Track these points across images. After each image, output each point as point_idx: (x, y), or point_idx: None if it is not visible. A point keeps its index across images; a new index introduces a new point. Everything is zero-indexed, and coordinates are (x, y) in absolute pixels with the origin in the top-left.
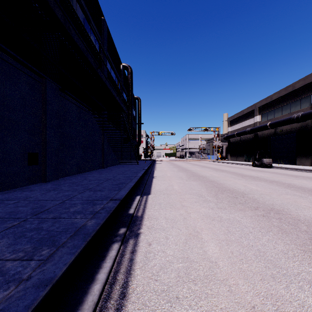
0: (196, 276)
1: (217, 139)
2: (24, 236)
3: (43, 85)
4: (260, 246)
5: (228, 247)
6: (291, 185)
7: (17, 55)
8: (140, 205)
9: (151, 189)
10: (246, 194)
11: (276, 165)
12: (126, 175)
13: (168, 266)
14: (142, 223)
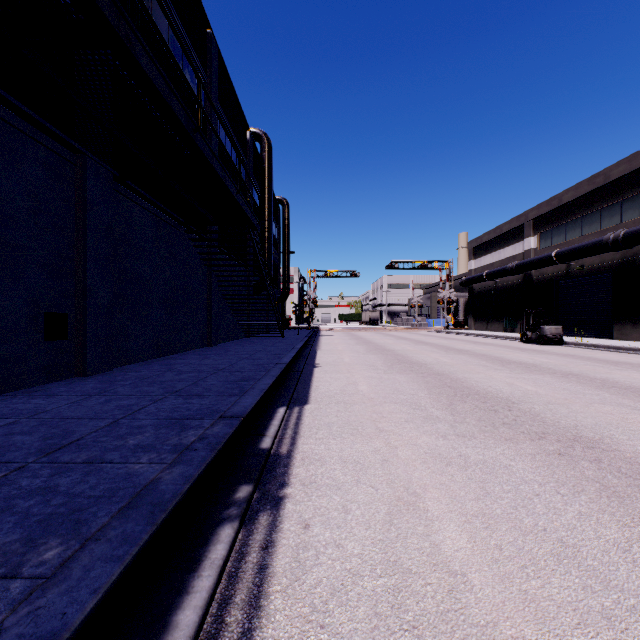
0: (418, 615)
1: (447, 286)
2: (11, 510)
3: (79, 169)
4: (562, 531)
5: (489, 533)
6: (610, 384)
7: (19, 101)
8: (285, 430)
9: (311, 391)
10: (516, 404)
11: (570, 340)
12: (257, 360)
13: (350, 587)
14: (290, 471)
